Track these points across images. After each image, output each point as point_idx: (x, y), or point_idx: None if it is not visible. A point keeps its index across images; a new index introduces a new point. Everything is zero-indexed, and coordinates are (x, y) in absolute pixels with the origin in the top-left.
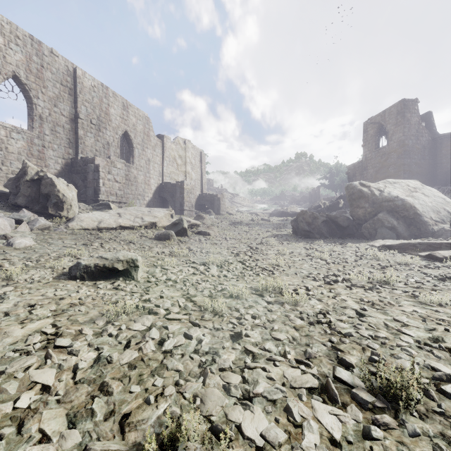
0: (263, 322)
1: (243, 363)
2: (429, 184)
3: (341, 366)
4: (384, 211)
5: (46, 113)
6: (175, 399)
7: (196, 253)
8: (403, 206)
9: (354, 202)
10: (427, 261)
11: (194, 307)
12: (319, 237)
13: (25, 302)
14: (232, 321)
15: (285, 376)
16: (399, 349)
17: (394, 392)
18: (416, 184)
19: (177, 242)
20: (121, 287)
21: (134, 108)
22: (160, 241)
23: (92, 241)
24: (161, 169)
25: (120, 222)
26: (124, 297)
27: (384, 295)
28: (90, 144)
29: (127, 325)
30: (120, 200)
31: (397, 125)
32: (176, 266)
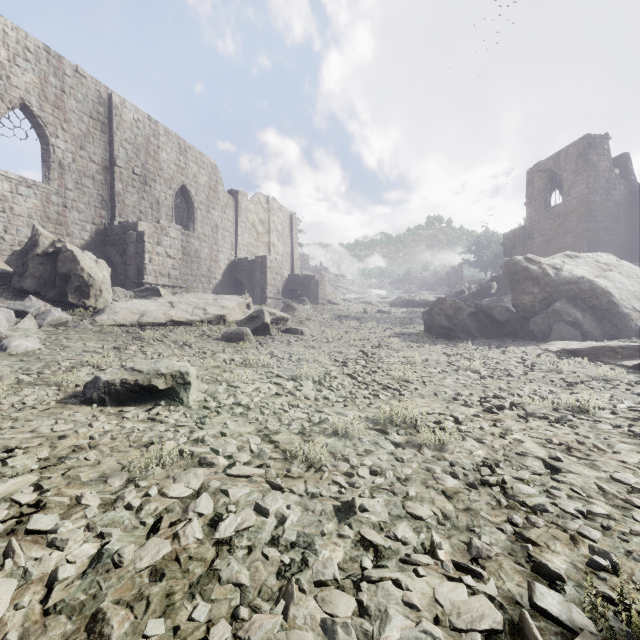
0: (389, 482)
1: (358, 568)
2: (625, 259)
3: (539, 578)
4: (562, 298)
5: (68, 158)
6: None
7: (282, 361)
8: (592, 290)
9: (517, 285)
10: (637, 374)
11: (274, 453)
12: (465, 338)
13: (0, 444)
14: (337, 480)
15: (437, 601)
16: (637, 540)
17: None
18: (609, 259)
19: (255, 345)
20: (161, 418)
21: (196, 151)
22: (229, 343)
23: (128, 343)
24: (233, 239)
25: (171, 315)
26: (163, 433)
27: (583, 432)
28: (132, 202)
29: (161, 488)
30: (174, 283)
31: (577, 173)
32: (251, 382)
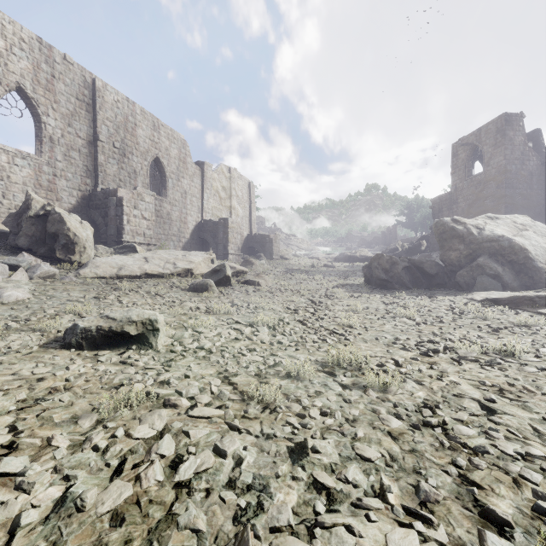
0: (338, 422)
1: (311, 512)
2: (538, 220)
3: (488, 524)
4: (485, 254)
5: (57, 134)
6: None
7: (241, 309)
8: (510, 247)
9: (445, 243)
10: None
11: (233, 395)
12: (399, 288)
13: None
14: (290, 421)
15: None
16: None
17: None
18: (525, 220)
19: (218, 295)
20: (131, 361)
21: (168, 128)
22: (195, 293)
23: (107, 293)
24: (200, 204)
25: (146, 268)
26: (133, 376)
27: (512, 375)
28: (113, 172)
29: (127, 428)
30: (148, 241)
31: (496, 147)
32: (213, 328)
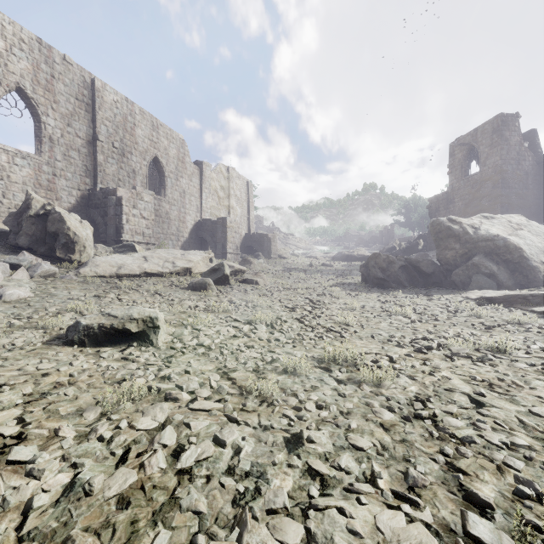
0: (333, 415)
1: (306, 496)
2: (533, 220)
3: (471, 506)
4: (480, 253)
5: (57, 133)
6: None
7: (239, 307)
8: (505, 246)
9: (441, 242)
10: None
11: (231, 389)
12: (396, 287)
13: None
14: (287, 414)
15: (378, 528)
16: None
17: None
18: (520, 220)
19: (217, 293)
20: (133, 357)
21: (166, 128)
22: (194, 291)
23: (107, 291)
24: (198, 203)
25: (145, 267)
26: (134, 371)
27: (502, 370)
28: (112, 172)
29: (131, 420)
30: (147, 241)
31: (492, 147)
32: (212, 326)
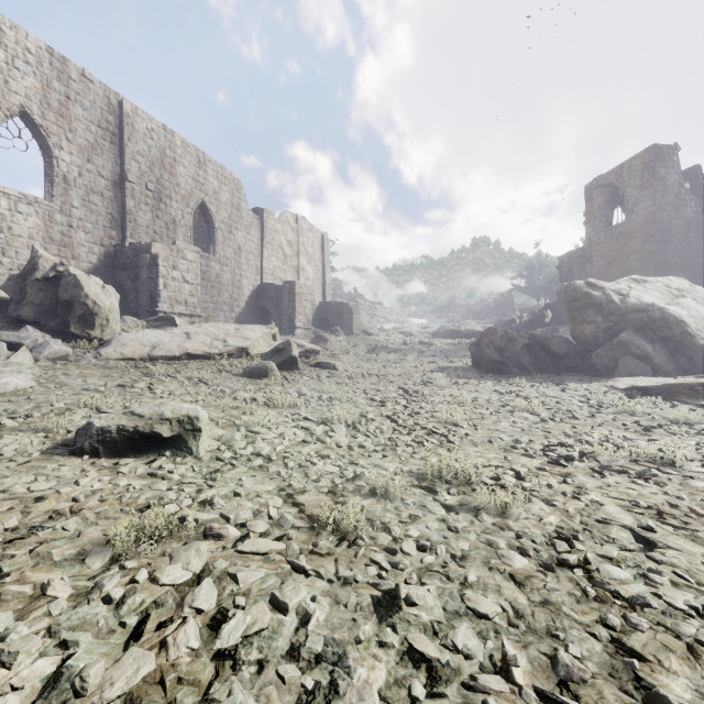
0: (442, 560)
1: (406, 697)
2: (697, 284)
3: None
4: (629, 328)
5: (74, 172)
6: None
7: (311, 400)
8: (663, 319)
9: (578, 314)
10: None
11: (298, 520)
12: (518, 373)
13: None
14: (376, 559)
15: None
16: None
17: None
18: (681, 284)
19: (281, 381)
20: (163, 472)
21: (217, 165)
22: (252, 379)
23: (136, 379)
24: (258, 263)
25: (187, 347)
26: (164, 493)
27: (674, 491)
28: (145, 222)
29: (153, 570)
30: (192, 312)
31: (642, 188)
32: (274, 427)
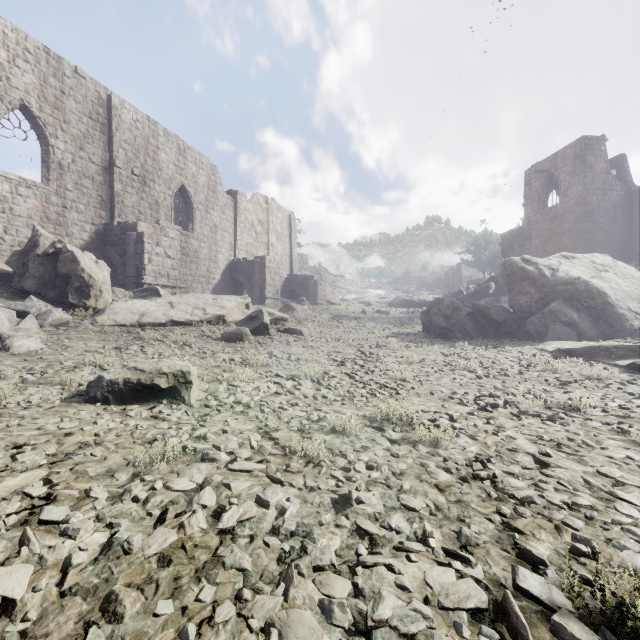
0: (385, 476)
1: (354, 554)
2: (622, 259)
3: (524, 563)
4: (559, 298)
5: (68, 159)
6: (233, 630)
7: (281, 361)
8: (587, 291)
9: (514, 286)
10: (629, 373)
11: (274, 449)
12: (462, 337)
13: (9, 441)
14: (334, 475)
15: (427, 583)
16: (618, 529)
17: (633, 626)
18: (605, 260)
19: (255, 345)
20: (163, 416)
21: (195, 152)
22: (229, 343)
23: (129, 343)
24: (232, 239)
25: (171, 315)
26: (166, 431)
27: (574, 429)
28: (131, 203)
29: (166, 482)
30: (173, 284)
31: (574, 174)
32: (250, 381)
